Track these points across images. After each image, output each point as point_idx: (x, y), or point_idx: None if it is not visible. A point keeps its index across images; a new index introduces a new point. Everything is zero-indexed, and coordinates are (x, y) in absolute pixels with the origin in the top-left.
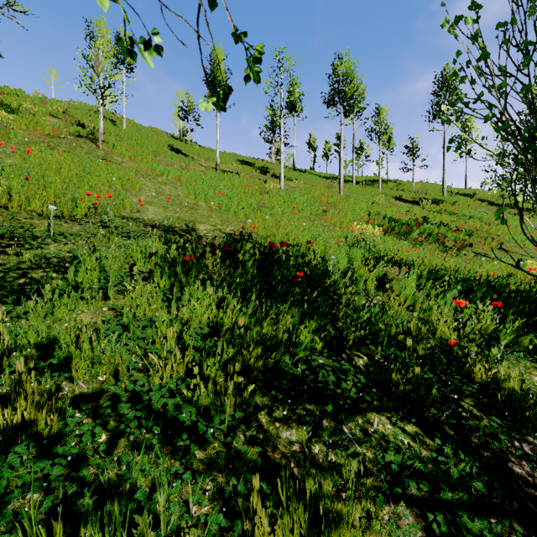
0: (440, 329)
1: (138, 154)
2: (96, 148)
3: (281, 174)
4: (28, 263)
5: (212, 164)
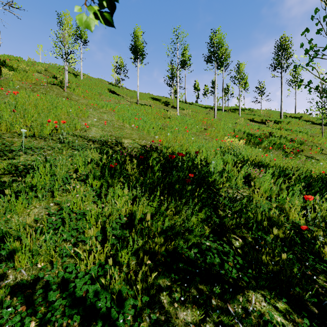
0: (292, 215)
1: (88, 95)
2: (62, 91)
3: (177, 106)
4: (2, 170)
5: (135, 100)
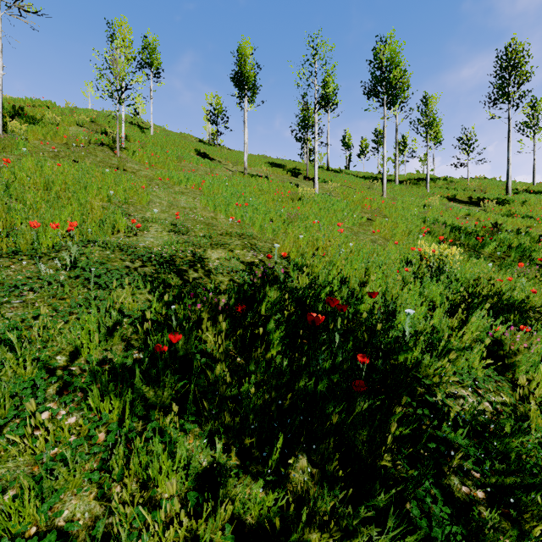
0: None
1: (159, 161)
2: (113, 156)
3: (315, 177)
4: None
5: (240, 167)
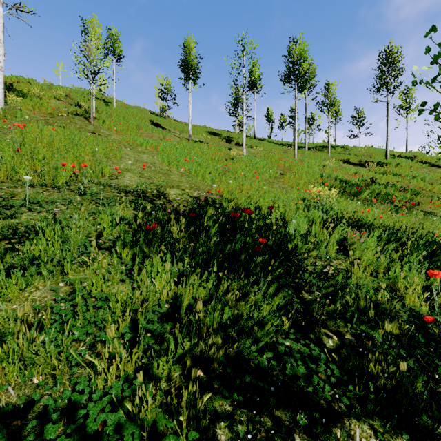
0: (409, 299)
1: (123, 128)
2: (88, 123)
3: (243, 143)
4: None
5: (186, 135)
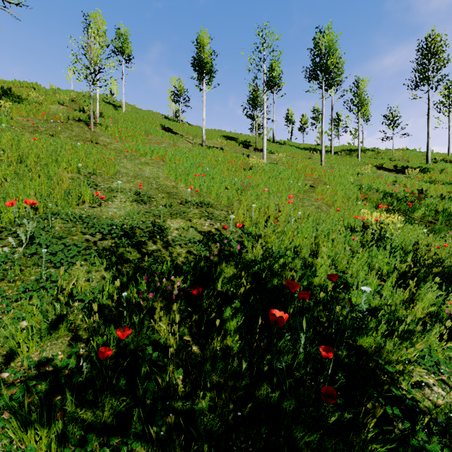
0: None
1: (128, 135)
2: (87, 130)
3: (264, 149)
4: None
5: (199, 140)
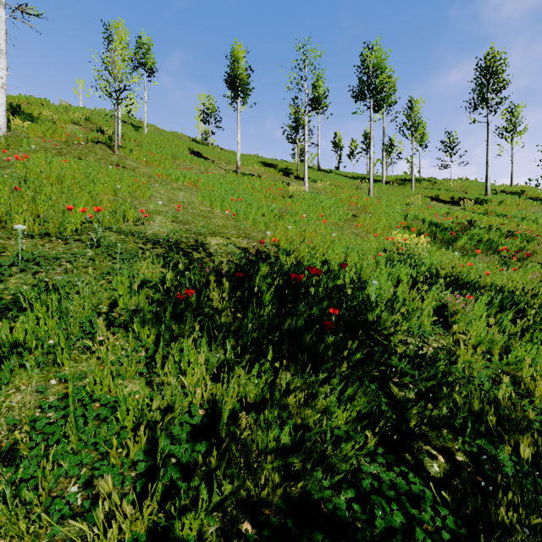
0: (540, 395)
1: (155, 159)
2: (111, 153)
3: (305, 176)
4: None
5: (233, 166)
